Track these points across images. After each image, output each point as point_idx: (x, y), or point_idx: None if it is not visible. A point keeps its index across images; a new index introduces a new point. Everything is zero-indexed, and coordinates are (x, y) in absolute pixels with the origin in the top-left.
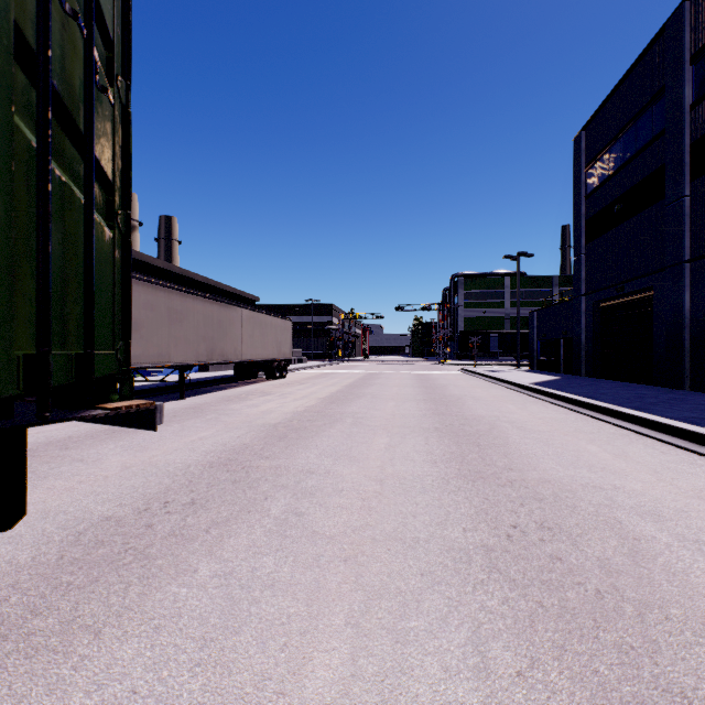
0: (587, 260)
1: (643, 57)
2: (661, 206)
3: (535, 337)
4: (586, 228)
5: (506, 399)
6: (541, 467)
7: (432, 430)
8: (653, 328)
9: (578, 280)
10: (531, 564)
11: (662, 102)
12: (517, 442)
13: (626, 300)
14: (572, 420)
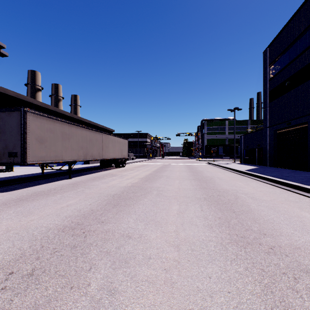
0: (270, 110)
1: (302, 7)
2: None
3: (243, 147)
4: (270, 94)
5: (235, 179)
6: (284, 232)
7: (202, 199)
8: (308, 143)
9: (266, 120)
10: None
11: None
12: (256, 209)
13: (291, 129)
14: (278, 192)
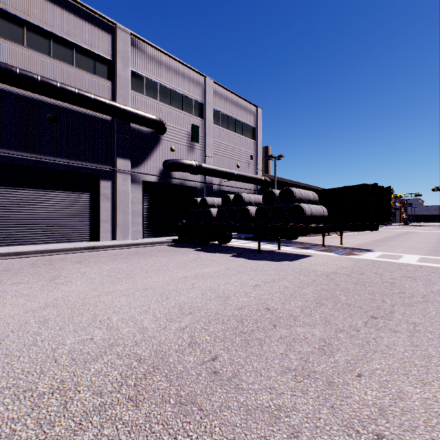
0: None
1: None
2: None
3: None
4: None
5: None
6: None
7: (432, 243)
8: None
9: None
10: (438, 250)
11: None
12: None
13: None
14: None
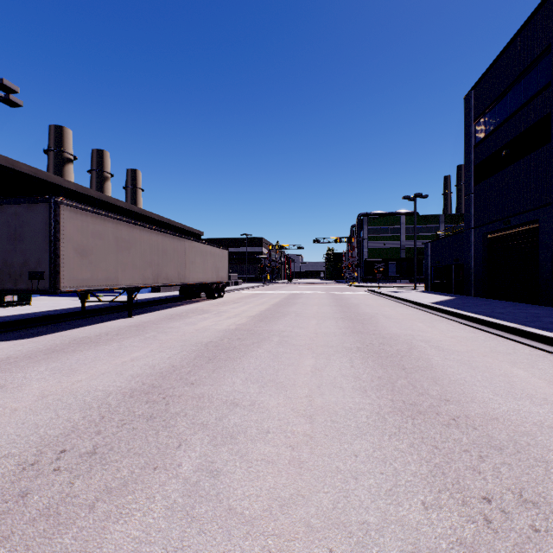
0: (476, 199)
1: (529, 22)
2: (546, 149)
3: (430, 264)
4: (475, 172)
5: (413, 317)
6: (478, 398)
7: (354, 350)
8: (539, 255)
9: (468, 215)
10: None
11: (547, 60)
12: (440, 364)
13: (512, 231)
14: (482, 339)
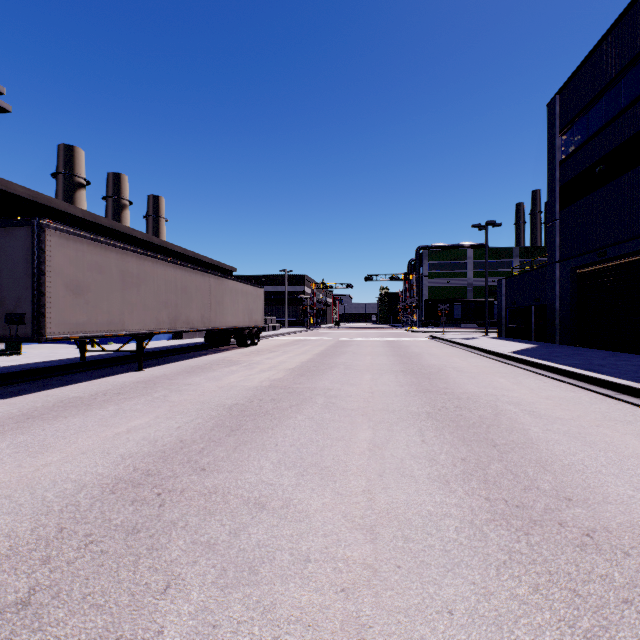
0: (563, 226)
1: (631, 8)
2: None
3: (504, 305)
4: (561, 193)
5: (491, 370)
6: (613, 495)
7: (423, 416)
8: None
9: (553, 246)
10: None
11: None
12: (543, 438)
13: (608, 265)
14: (587, 400)
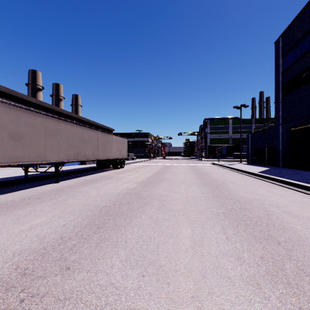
0: (283, 105)
1: None
2: None
3: (250, 147)
4: (282, 88)
5: (251, 183)
6: None
7: (222, 216)
8: None
9: (278, 116)
10: None
11: None
12: (309, 236)
13: (309, 125)
14: None
